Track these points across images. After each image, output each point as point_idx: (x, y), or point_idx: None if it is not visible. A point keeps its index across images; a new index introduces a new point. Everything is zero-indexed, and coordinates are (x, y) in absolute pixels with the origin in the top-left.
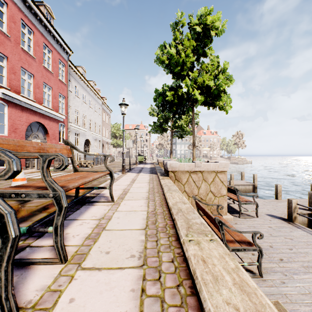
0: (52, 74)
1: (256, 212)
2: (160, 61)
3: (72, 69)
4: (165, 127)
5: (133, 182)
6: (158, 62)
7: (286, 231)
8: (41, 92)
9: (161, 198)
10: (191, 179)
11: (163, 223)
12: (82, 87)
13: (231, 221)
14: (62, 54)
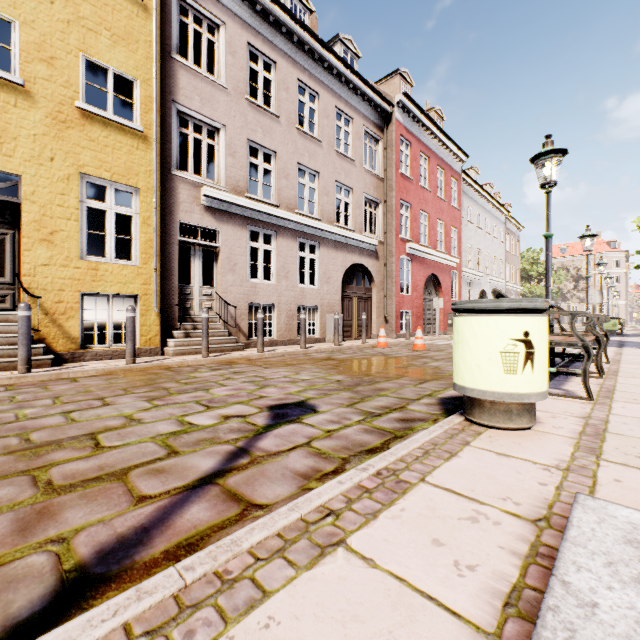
0: (445, 203)
1: None
2: None
3: (463, 182)
4: None
5: (618, 354)
6: None
7: None
8: (434, 233)
9: None
10: None
11: None
12: (475, 203)
13: None
14: (454, 167)
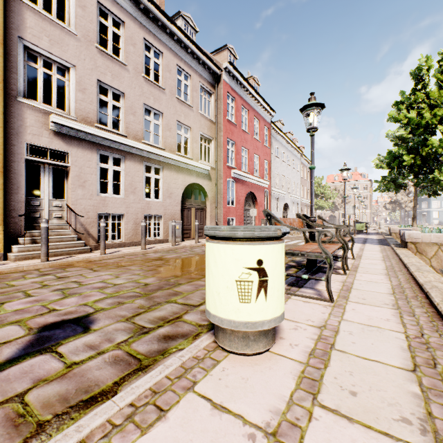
0: (260, 143)
1: None
2: (395, 120)
3: (273, 129)
4: (401, 183)
5: (362, 250)
6: (391, 121)
7: None
8: (252, 163)
9: (397, 261)
10: (441, 253)
11: (398, 269)
12: (280, 145)
13: None
14: (266, 118)
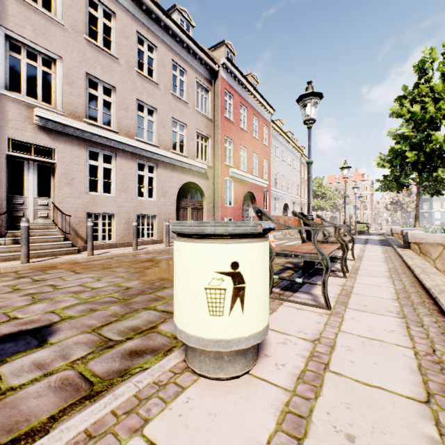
0: (259, 142)
1: None
2: (397, 116)
3: (272, 128)
4: (404, 182)
5: (363, 251)
6: (393, 116)
7: None
8: (251, 162)
9: (400, 263)
10: None
11: (402, 271)
12: (280, 144)
13: None
14: (266, 117)
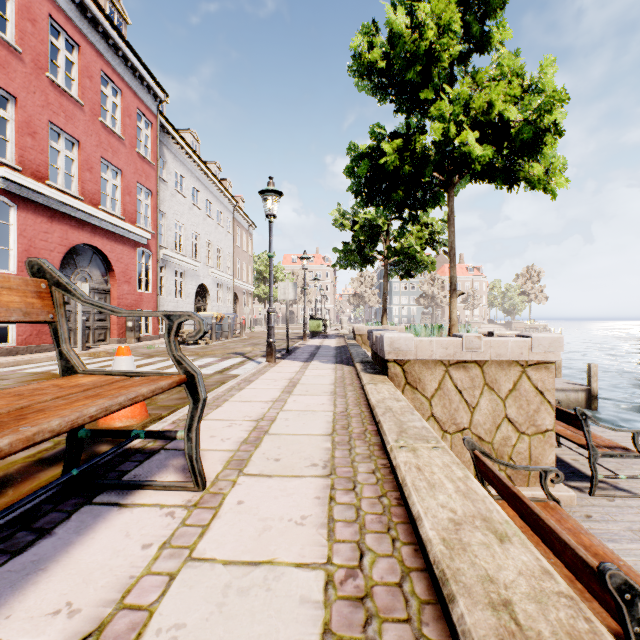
0: (123, 142)
1: None
2: (363, 67)
3: (168, 135)
4: (369, 255)
5: (289, 390)
6: (357, 73)
7: None
8: (96, 179)
9: (378, 471)
10: (450, 384)
11: None
12: (190, 173)
13: (570, 507)
14: (145, 99)
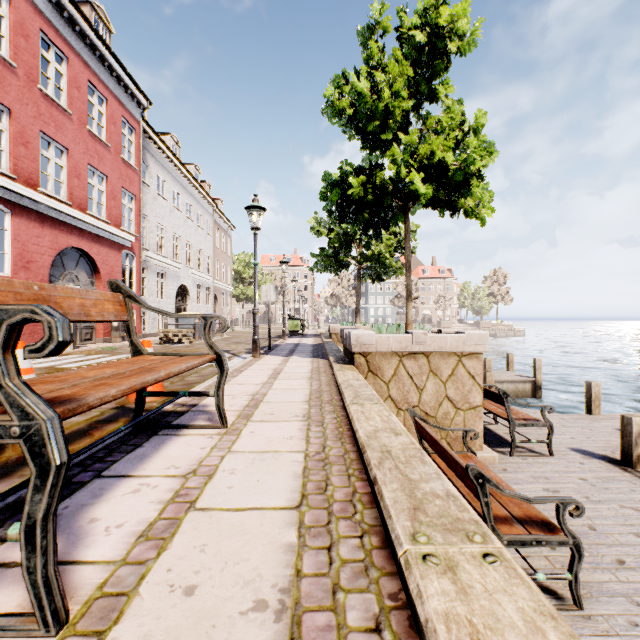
0: (108, 149)
1: (549, 445)
2: (335, 111)
3: (150, 140)
4: (344, 260)
5: (275, 376)
6: (330, 114)
7: (622, 490)
8: (83, 185)
9: (339, 418)
10: (403, 371)
11: (344, 489)
12: (171, 177)
13: (493, 465)
14: (129, 106)
